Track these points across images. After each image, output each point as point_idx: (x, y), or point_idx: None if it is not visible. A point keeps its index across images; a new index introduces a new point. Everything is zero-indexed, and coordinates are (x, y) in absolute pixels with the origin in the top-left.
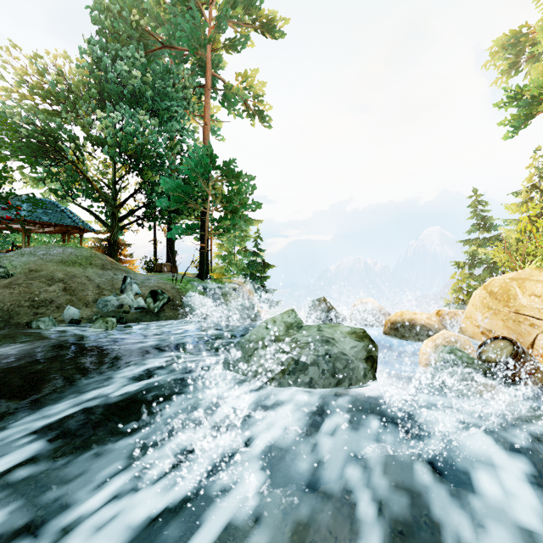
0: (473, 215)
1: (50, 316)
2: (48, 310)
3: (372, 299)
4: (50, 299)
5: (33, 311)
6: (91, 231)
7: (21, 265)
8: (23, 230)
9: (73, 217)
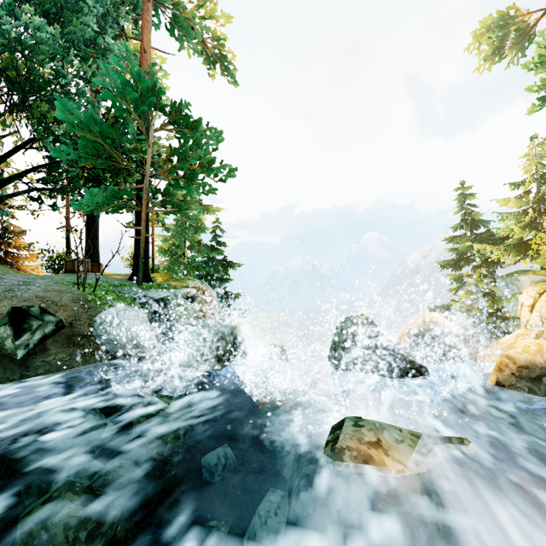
0: (461, 209)
1: None
2: None
3: (440, 316)
4: None
5: None
6: None
7: None
8: None
9: None
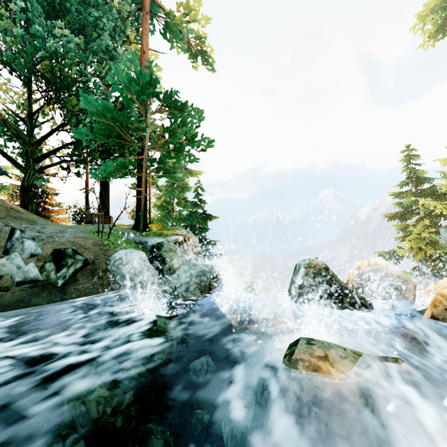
0: (406, 168)
1: None
2: None
3: (383, 260)
4: None
5: None
6: (1, 173)
7: None
8: None
9: None
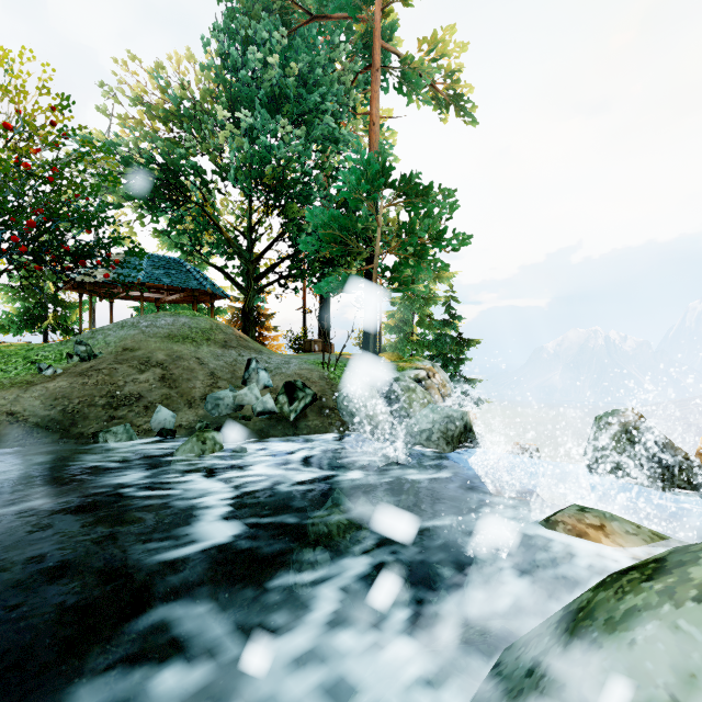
0: None
1: (127, 423)
2: (131, 413)
3: None
4: (138, 393)
5: (108, 414)
6: (223, 297)
7: (116, 341)
8: (141, 297)
9: (200, 278)
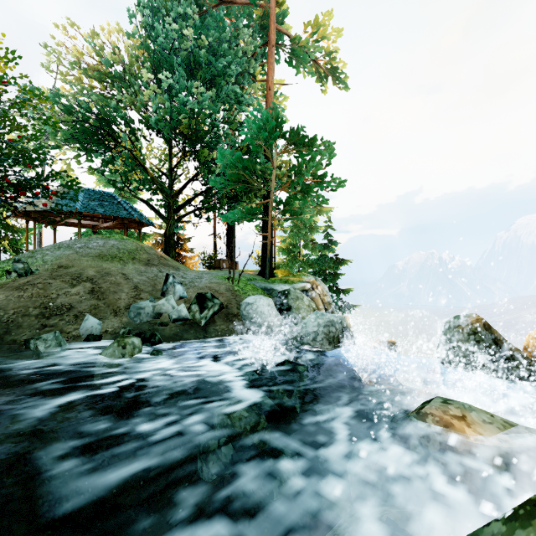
0: None
1: (57, 330)
2: (62, 321)
3: None
4: (69, 304)
5: (41, 323)
6: (149, 224)
7: (52, 260)
8: (79, 223)
9: (129, 209)
